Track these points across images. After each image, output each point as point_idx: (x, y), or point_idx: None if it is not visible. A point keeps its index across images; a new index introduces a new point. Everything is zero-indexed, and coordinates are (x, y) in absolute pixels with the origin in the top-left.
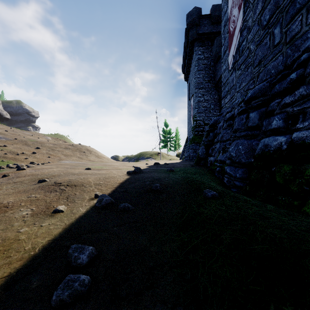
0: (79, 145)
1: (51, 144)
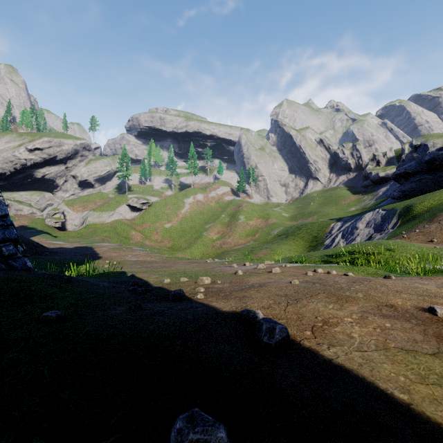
0: None
1: None
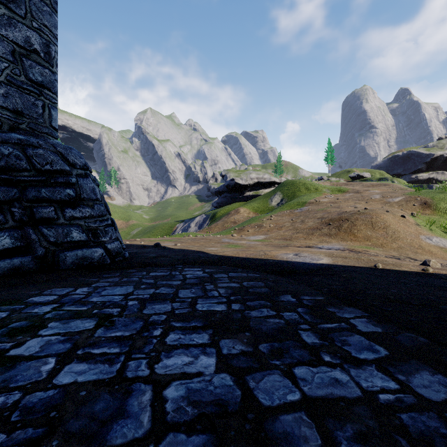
0: (354, 211)
1: (324, 212)
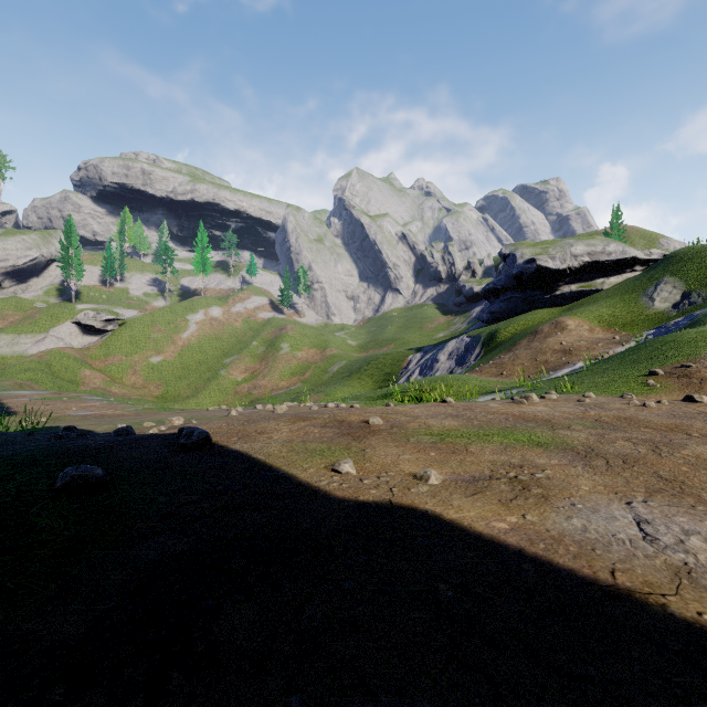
0: None
1: None
